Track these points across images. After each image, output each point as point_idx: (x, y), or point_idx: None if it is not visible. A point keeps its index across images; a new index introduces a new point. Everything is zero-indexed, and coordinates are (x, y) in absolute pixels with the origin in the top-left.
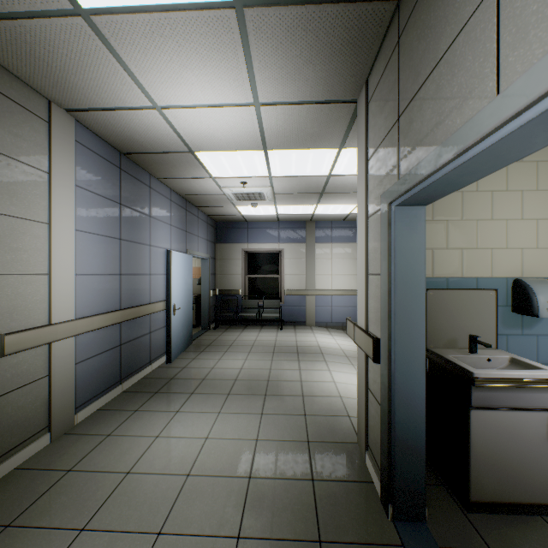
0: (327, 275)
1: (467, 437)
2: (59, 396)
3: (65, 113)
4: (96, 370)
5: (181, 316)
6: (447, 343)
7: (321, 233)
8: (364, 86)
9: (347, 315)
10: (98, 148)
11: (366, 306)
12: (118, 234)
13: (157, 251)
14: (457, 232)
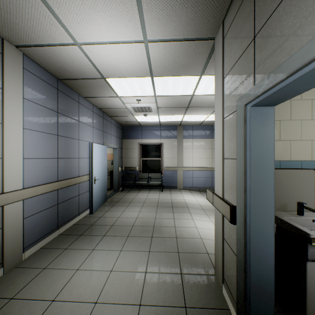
0: (190, 158)
1: (303, 282)
2: (10, 241)
3: (15, 48)
4: (39, 221)
5: (99, 184)
6: (280, 207)
7: (186, 133)
8: (221, 25)
9: (202, 182)
10: (41, 74)
11: (222, 181)
12: (56, 132)
13: (84, 143)
14: (287, 128)
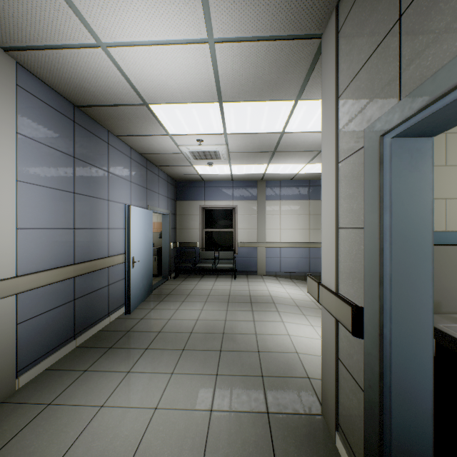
0: (276, 229)
1: None
2: None
3: (2, 52)
4: (44, 328)
5: (140, 268)
6: None
7: (271, 191)
8: (333, 12)
9: (294, 265)
10: (47, 97)
11: (336, 264)
12: (71, 187)
13: (116, 206)
14: (440, 180)
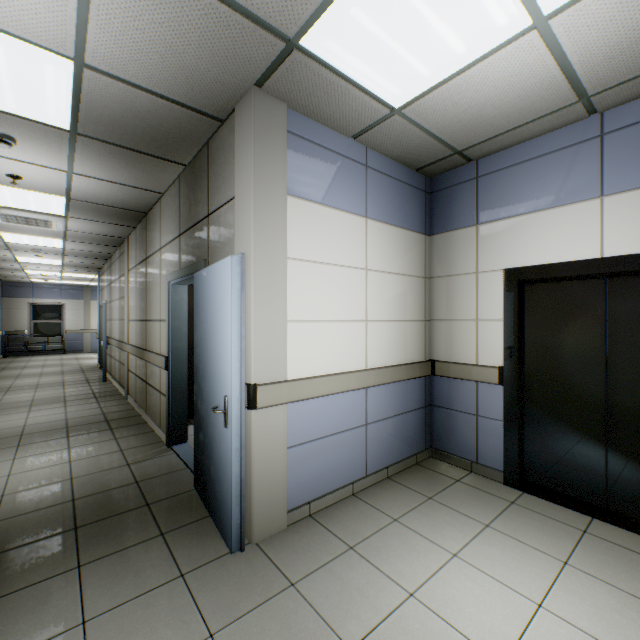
0: None
1: None
2: None
3: None
4: None
5: None
6: None
7: (96, 294)
8: (99, 272)
9: None
10: None
11: (99, 328)
12: None
13: None
14: None
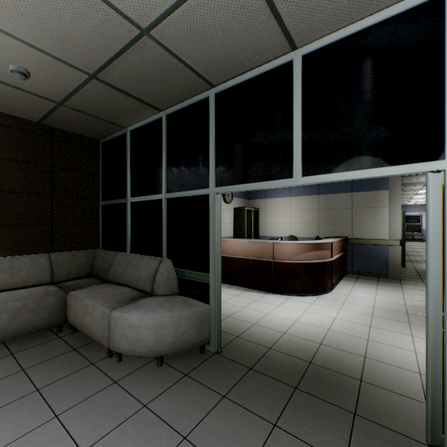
0: None
1: None
2: None
3: None
4: None
5: None
6: None
7: None
8: None
9: None
10: None
11: None
12: None
13: None
14: None
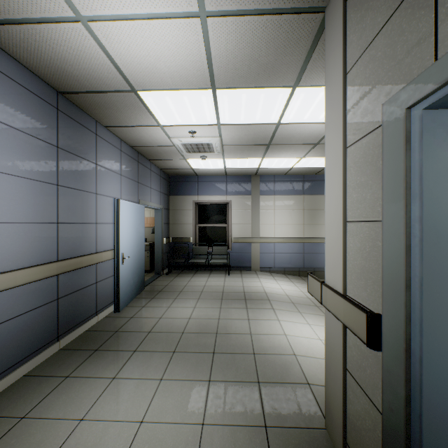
0: (270, 224)
1: None
2: None
3: None
4: (22, 330)
5: (131, 264)
6: None
7: (265, 186)
8: None
9: (288, 261)
10: (26, 81)
11: (343, 262)
12: (54, 179)
13: (105, 200)
14: None
